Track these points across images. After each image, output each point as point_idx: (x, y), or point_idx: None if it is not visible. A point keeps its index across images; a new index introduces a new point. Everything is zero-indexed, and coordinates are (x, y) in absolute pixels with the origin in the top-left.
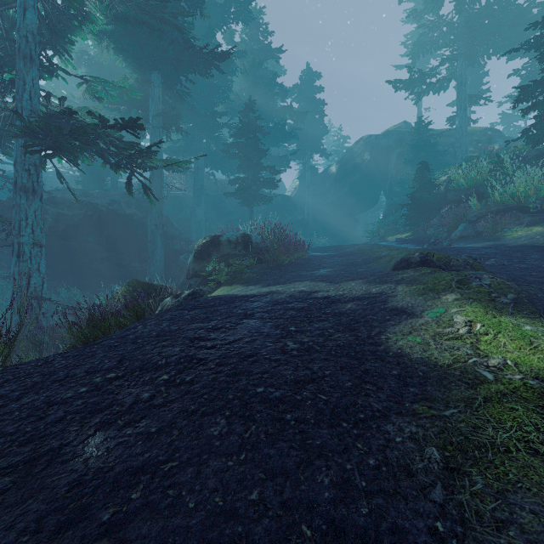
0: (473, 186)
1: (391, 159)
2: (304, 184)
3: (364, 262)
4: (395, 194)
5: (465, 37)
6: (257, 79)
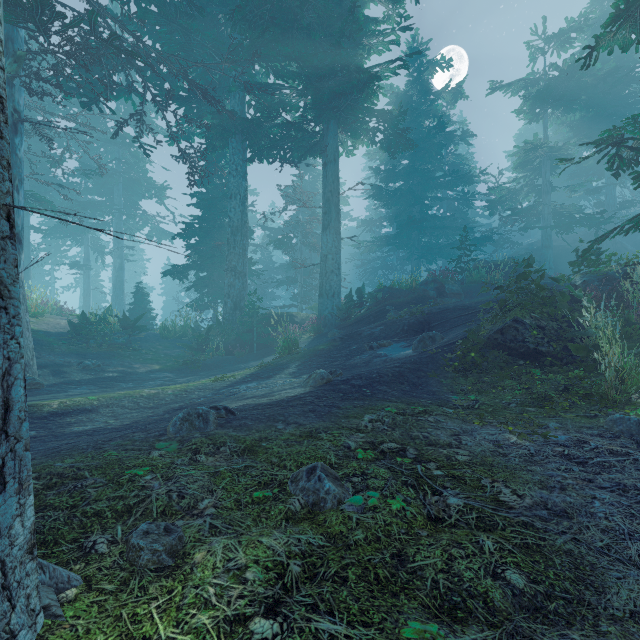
0: None
1: None
2: None
3: None
4: None
5: None
6: None
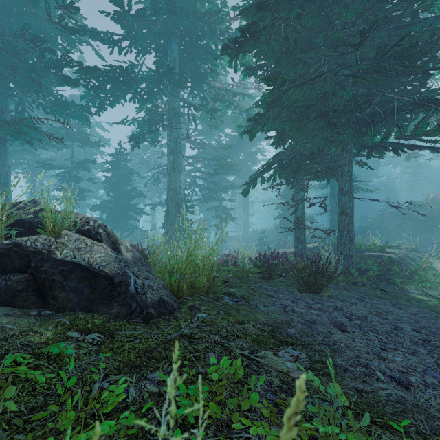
0: None
1: None
2: None
3: None
4: None
5: None
6: None
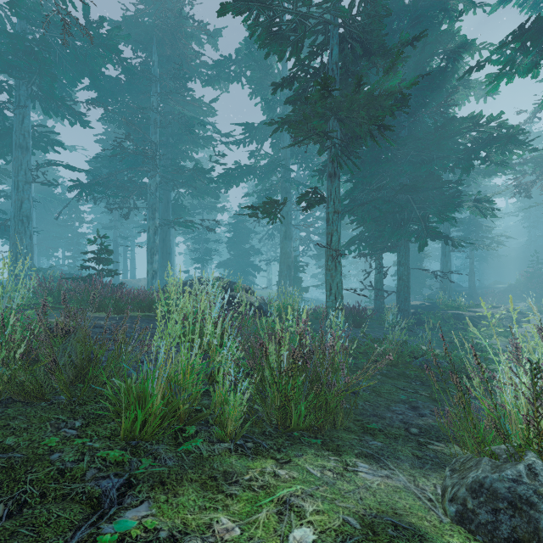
0: None
1: None
2: None
3: None
4: None
5: None
6: None
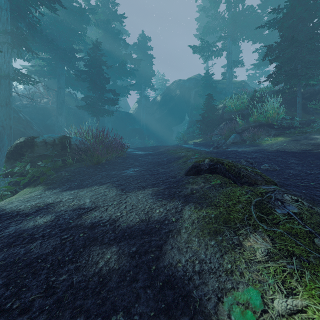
0: (239, 110)
1: (191, 94)
2: (141, 106)
3: (167, 161)
4: (194, 115)
5: (231, 26)
6: (107, 33)
